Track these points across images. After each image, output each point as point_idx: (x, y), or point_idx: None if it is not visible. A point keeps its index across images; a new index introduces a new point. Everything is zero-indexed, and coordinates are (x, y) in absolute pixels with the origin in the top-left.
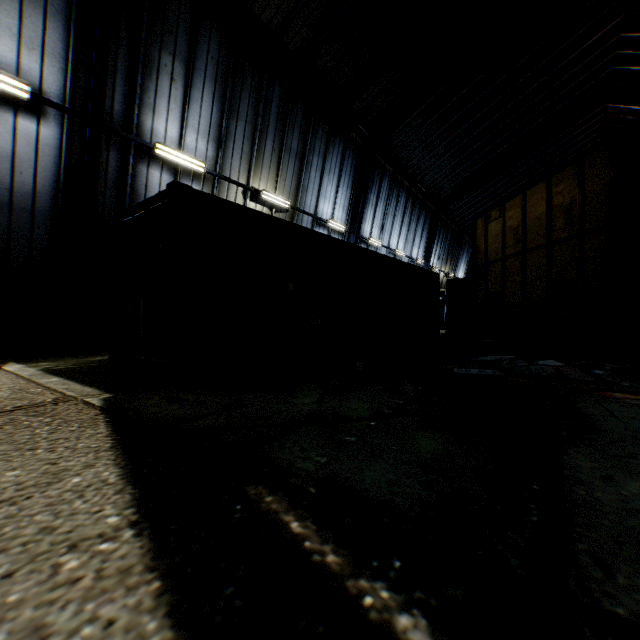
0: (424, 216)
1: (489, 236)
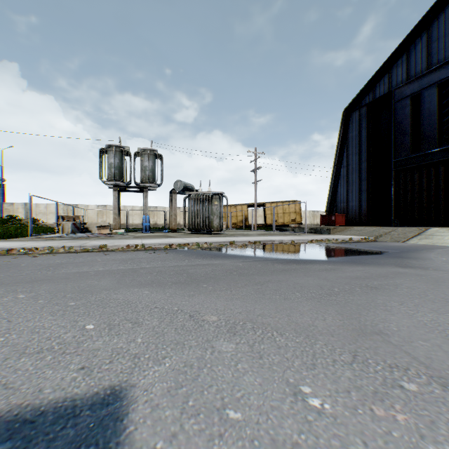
0: None
1: None
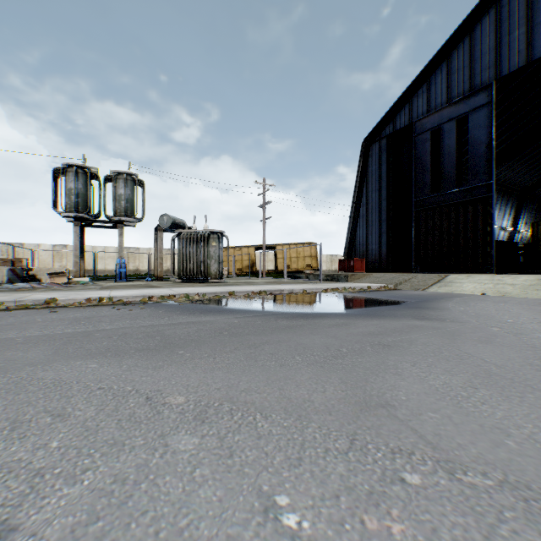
0: (511, 200)
1: (537, 231)
